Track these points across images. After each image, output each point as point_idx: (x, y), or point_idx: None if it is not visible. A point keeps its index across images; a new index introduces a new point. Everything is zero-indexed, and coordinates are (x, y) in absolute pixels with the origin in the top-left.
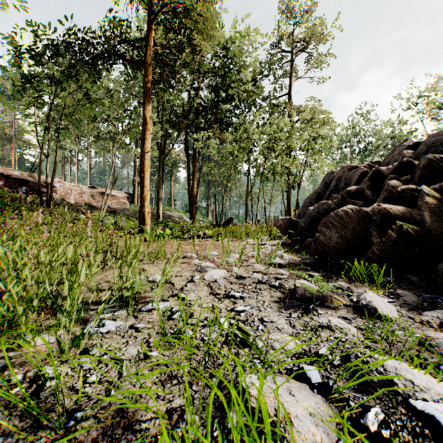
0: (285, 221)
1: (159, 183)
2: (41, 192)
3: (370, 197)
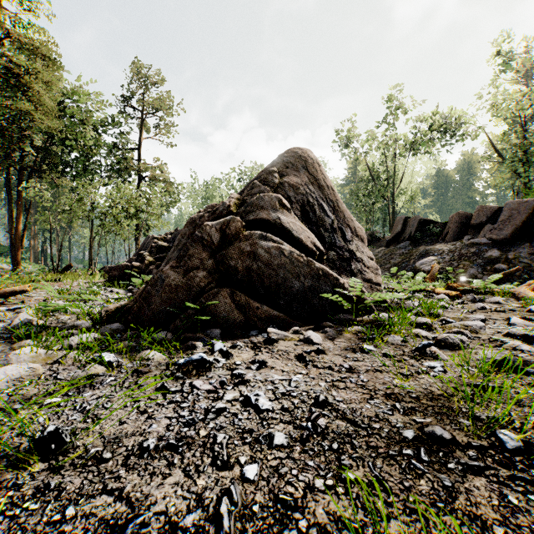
0: (111, 268)
1: None
2: None
3: None
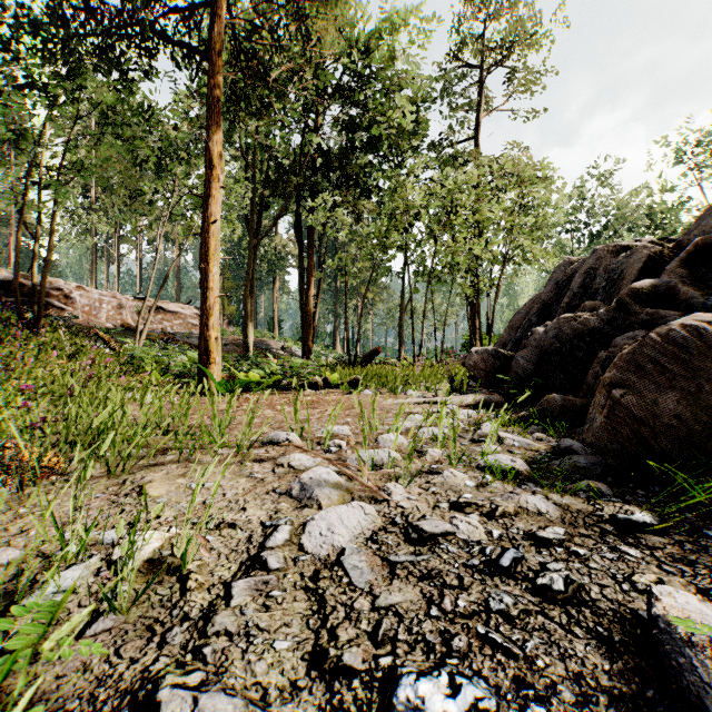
0: (485, 355)
1: (248, 288)
2: (47, 306)
3: (697, 301)
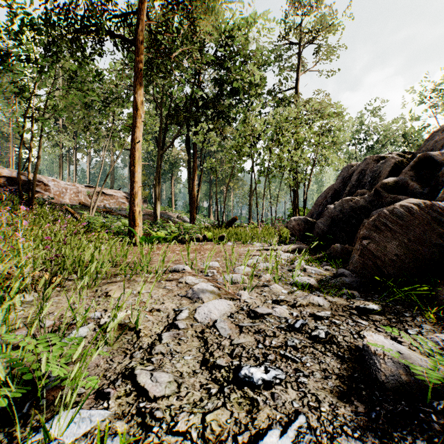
0: (299, 221)
1: (157, 180)
2: None
3: (418, 191)
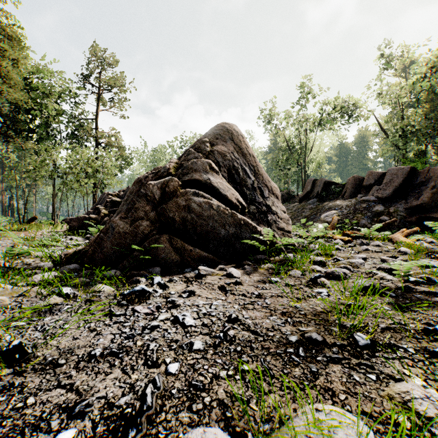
0: (71, 219)
1: None
2: None
3: None
